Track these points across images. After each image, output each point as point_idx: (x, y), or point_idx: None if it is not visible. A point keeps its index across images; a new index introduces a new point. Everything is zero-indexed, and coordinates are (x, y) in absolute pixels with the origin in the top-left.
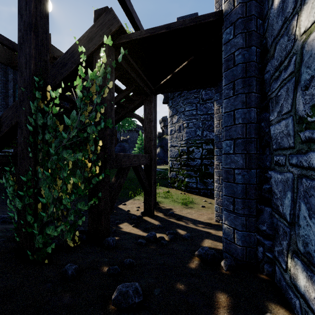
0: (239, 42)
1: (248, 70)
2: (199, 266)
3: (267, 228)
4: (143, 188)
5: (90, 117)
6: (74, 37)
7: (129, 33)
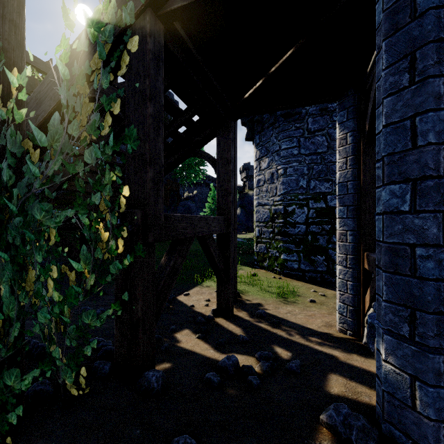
0: None
1: None
2: None
3: None
4: (215, 271)
5: (89, 125)
6: None
7: None
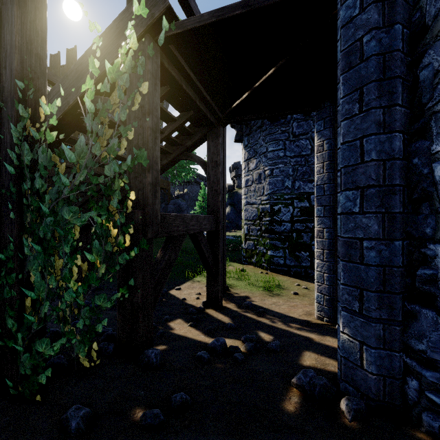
0: (372, 17)
1: (389, 66)
2: (301, 408)
3: (428, 347)
4: (206, 266)
5: (109, 147)
6: (80, 4)
7: (183, 20)
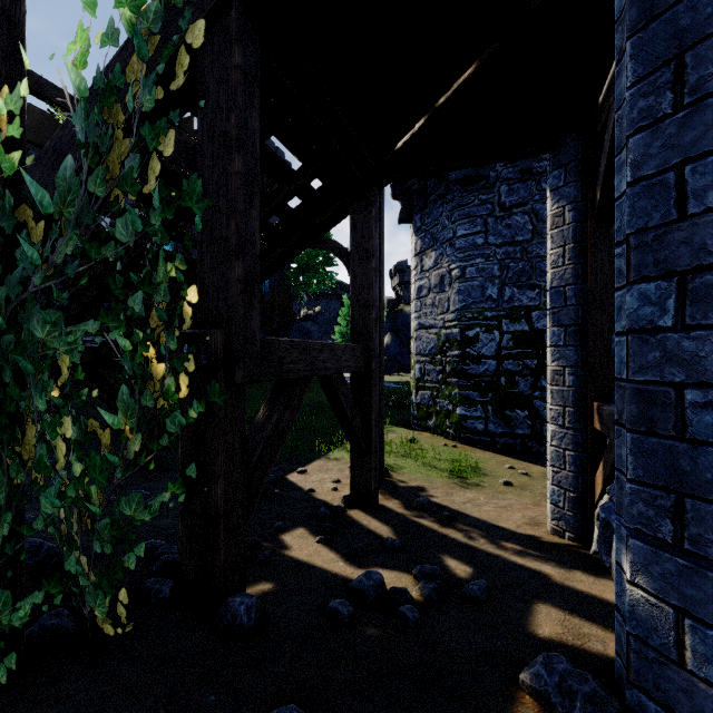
0: None
1: None
2: None
3: None
4: (348, 434)
5: (122, 177)
6: None
7: None
